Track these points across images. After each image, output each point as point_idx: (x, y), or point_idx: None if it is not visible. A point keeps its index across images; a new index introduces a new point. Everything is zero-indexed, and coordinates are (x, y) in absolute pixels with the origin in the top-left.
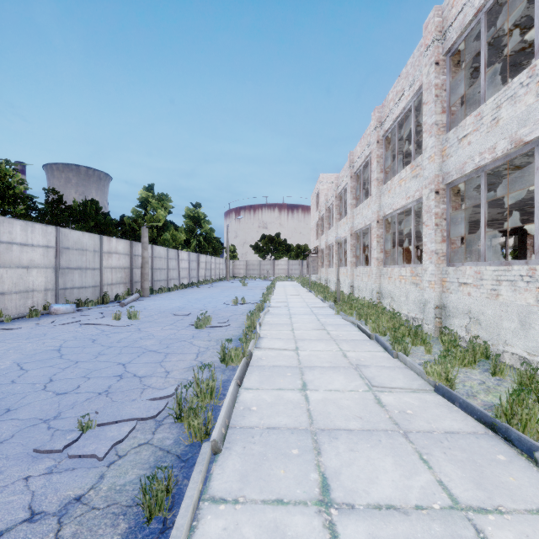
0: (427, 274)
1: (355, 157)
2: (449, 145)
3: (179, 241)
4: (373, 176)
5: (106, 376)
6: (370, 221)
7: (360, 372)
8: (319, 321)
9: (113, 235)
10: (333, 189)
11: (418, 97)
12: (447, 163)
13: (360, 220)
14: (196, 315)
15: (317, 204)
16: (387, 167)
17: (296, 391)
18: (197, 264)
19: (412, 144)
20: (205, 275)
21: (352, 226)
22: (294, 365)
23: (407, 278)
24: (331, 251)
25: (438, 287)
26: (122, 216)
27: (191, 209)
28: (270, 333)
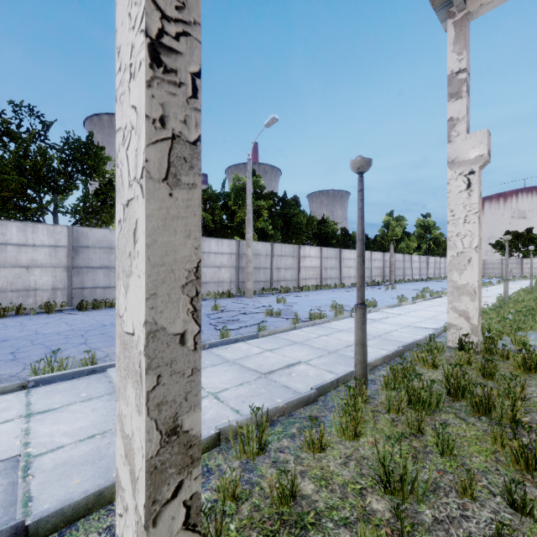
0: None
1: None
2: None
3: (412, 248)
4: None
5: (396, 296)
6: None
7: None
8: (494, 295)
9: (373, 249)
10: None
11: None
12: None
13: None
14: None
15: None
16: None
17: None
18: (426, 264)
19: None
20: (433, 273)
21: None
22: None
23: None
24: None
25: None
26: (375, 236)
27: (421, 219)
28: None
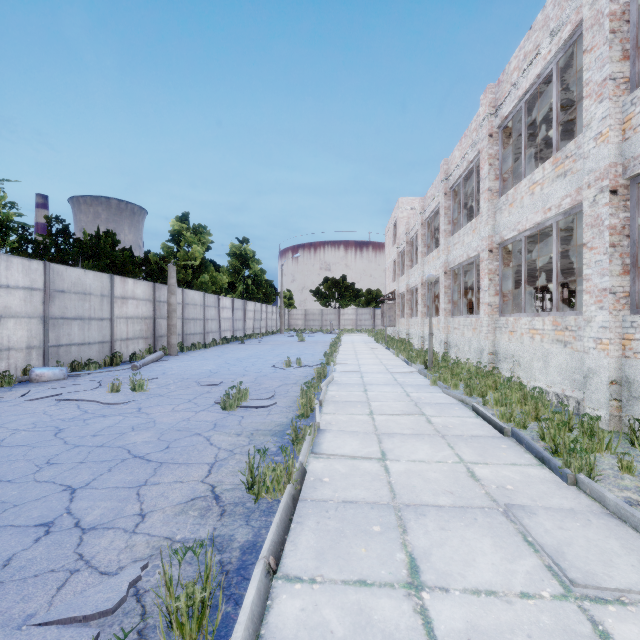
0: (592, 327)
1: (452, 166)
2: (639, 109)
3: (221, 284)
4: (483, 186)
5: (21, 527)
6: (477, 251)
7: (521, 526)
8: (409, 397)
9: (132, 276)
10: (418, 214)
11: (566, 51)
12: (635, 141)
13: (459, 251)
14: (230, 385)
15: (395, 237)
16: (505, 171)
17: (399, 592)
18: (243, 313)
19: (554, 127)
20: (253, 327)
21: (447, 261)
22: (383, 502)
23: (545, 333)
24: (414, 296)
25: (615, 349)
26: (147, 253)
27: (237, 245)
28: (337, 419)
